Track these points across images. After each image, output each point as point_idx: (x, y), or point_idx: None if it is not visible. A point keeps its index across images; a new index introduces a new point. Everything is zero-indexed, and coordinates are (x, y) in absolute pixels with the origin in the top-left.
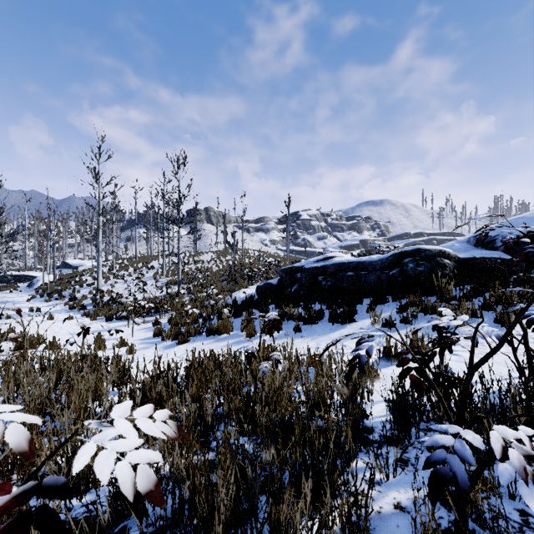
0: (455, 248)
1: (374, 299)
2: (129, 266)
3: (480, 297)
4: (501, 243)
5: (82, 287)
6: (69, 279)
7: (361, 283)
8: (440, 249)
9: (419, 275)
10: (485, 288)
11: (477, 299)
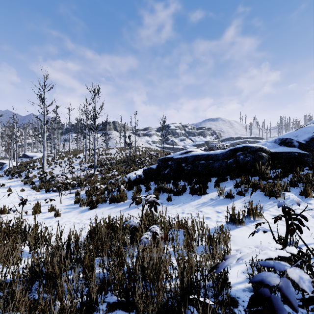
0: (267, 145)
1: (218, 179)
2: (65, 156)
3: (286, 177)
4: (296, 142)
5: (34, 170)
6: (26, 165)
7: (210, 168)
8: (259, 146)
9: (246, 163)
10: (289, 171)
11: (285, 178)
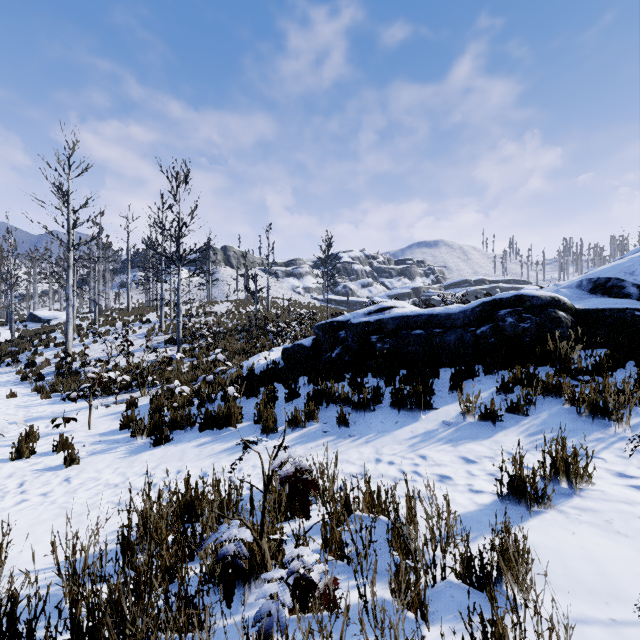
0: (563, 295)
1: (457, 372)
2: (118, 319)
3: (620, 369)
4: (633, 287)
5: (47, 348)
6: (32, 337)
7: (435, 345)
8: (552, 295)
9: (522, 335)
10: (625, 354)
11: (618, 372)
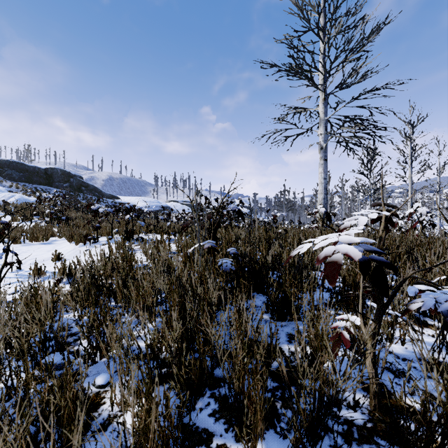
0: None
1: None
2: None
3: None
4: None
5: None
6: None
7: None
8: None
9: None
10: None
11: None
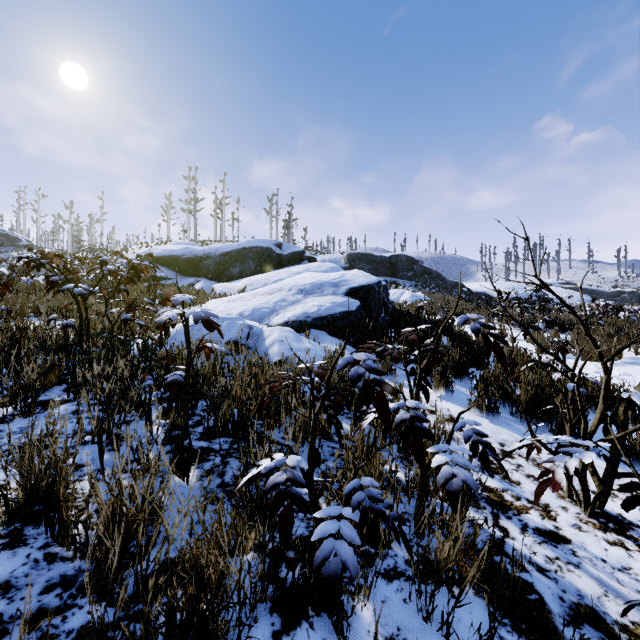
0: None
1: None
2: None
3: None
4: None
5: None
6: None
7: None
8: None
9: None
10: None
11: None
